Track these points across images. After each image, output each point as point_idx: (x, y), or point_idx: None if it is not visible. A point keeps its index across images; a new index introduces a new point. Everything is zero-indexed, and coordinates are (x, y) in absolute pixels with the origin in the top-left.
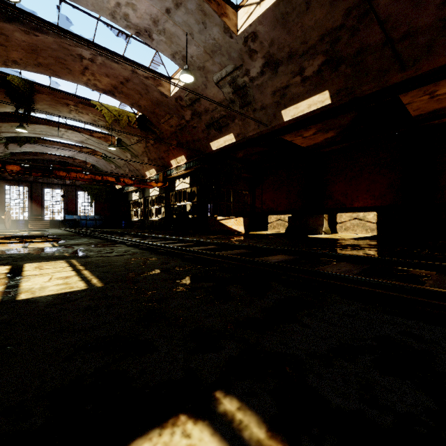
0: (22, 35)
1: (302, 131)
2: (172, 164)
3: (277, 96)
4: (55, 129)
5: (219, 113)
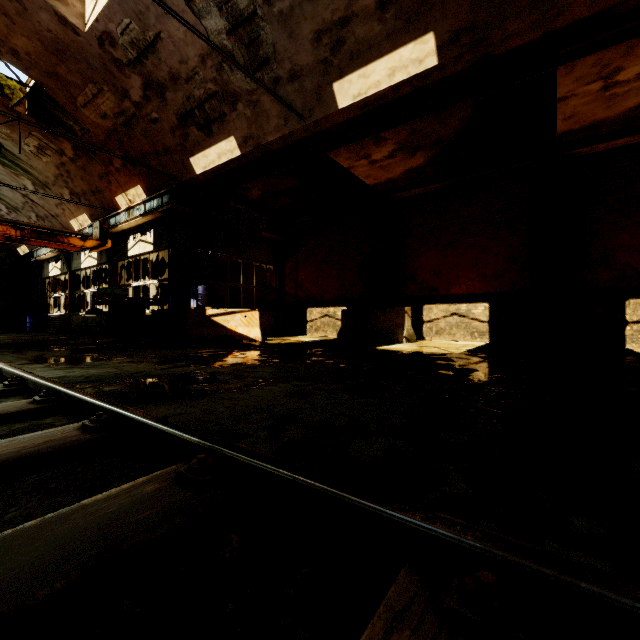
0: None
1: (369, 145)
2: (119, 205)
3: (325, 46)
4: None
5: (203, 86)
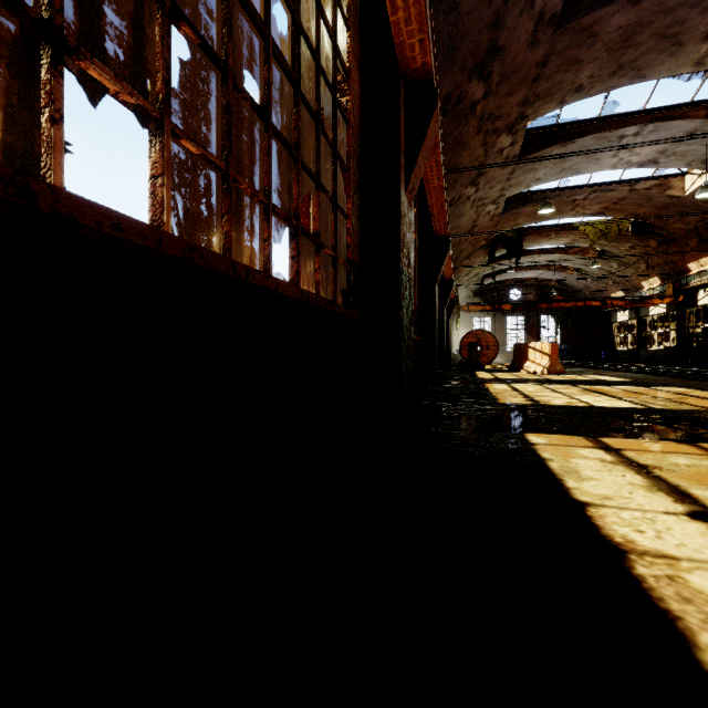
0: (530, 208)
1: None
2: (690, 269)
3: None
4: (528, 257)
5: None
